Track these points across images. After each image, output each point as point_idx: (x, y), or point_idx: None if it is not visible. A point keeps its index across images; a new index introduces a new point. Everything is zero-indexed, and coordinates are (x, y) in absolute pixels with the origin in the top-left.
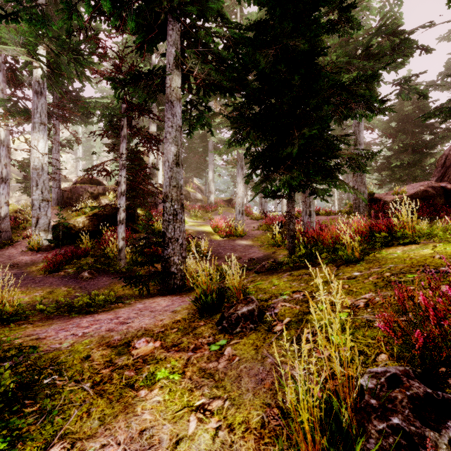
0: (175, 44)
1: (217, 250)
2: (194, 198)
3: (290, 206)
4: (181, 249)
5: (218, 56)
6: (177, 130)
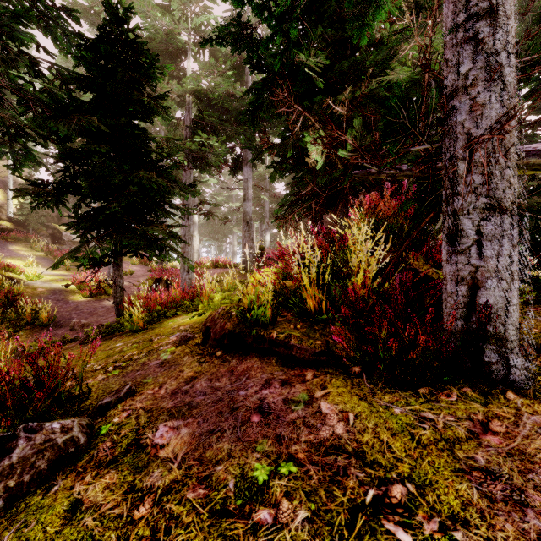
0: None
1: (69, 315)
2: (68, 239)
3: (116, 273)
4: None
5: (35, 96)
6: None
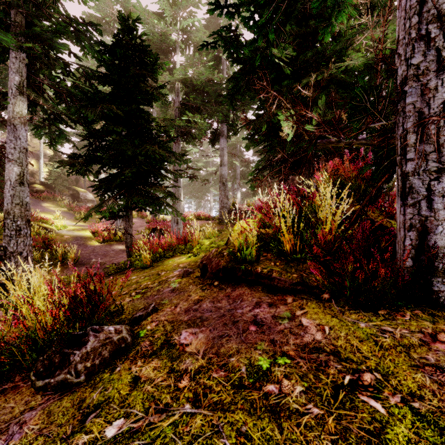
0: (18, 72)
1: (88, 256)
2: (84, 198)
3: (127, 223)
4: (26, 261)
5: (68, 90)
6: (21, 152)
